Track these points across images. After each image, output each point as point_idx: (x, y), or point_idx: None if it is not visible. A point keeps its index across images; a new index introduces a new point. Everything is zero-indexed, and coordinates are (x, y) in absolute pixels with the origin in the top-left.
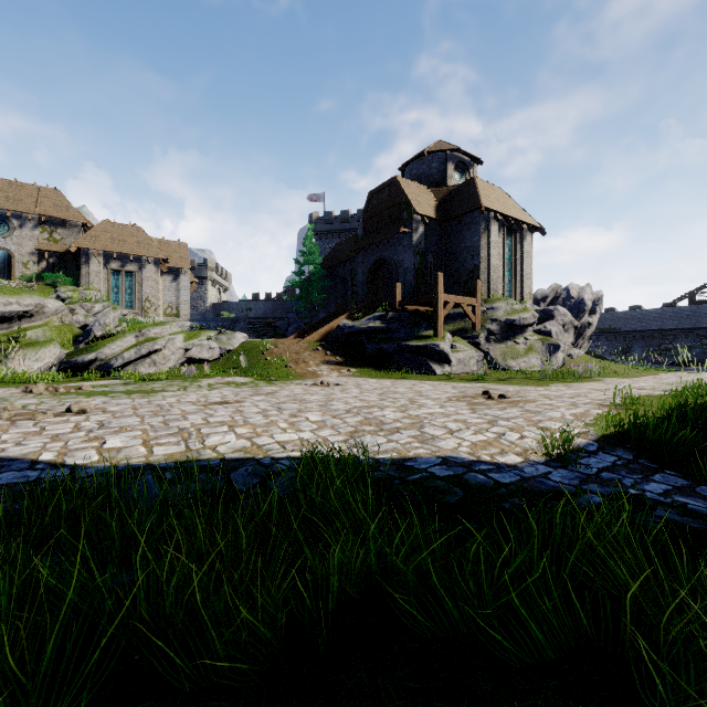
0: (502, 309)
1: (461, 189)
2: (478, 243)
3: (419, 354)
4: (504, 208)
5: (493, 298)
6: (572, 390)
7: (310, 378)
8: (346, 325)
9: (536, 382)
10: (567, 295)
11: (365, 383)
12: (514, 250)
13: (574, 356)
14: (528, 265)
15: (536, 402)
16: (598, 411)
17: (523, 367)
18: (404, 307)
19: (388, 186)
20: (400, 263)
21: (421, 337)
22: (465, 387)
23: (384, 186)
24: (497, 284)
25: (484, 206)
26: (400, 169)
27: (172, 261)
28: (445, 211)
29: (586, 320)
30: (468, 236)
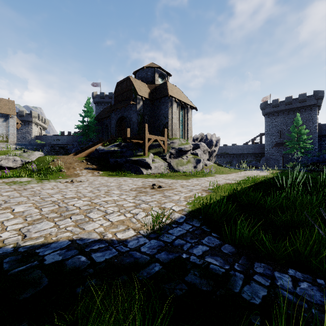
0: (177, 143)
1: (161, 86)
2: (168, 112)
3: (136, 164)
4: (179, 97)
5: (173, 138)
6: (197, 181)
7: (72, 177)
8: (99, 149)
9: (185, 177)
10: (206, 138)
11: (98, 180)
12: (184, 116)
13: (207, 164)
14: (190, 124)
15: (174, 190)
16: (199, 194)
17: (185, 170)
18: (131, 140)
19: (126, 80)
20: (131, 119)
21: (137, 155)
22: (149, 181)
23: (124, 80)
24: (176, 131)
25: (170, 94)
26: (133, 73)
27: (3, 110)
28: (153, 96)
29: (213, 149)
30: (163, 108)
